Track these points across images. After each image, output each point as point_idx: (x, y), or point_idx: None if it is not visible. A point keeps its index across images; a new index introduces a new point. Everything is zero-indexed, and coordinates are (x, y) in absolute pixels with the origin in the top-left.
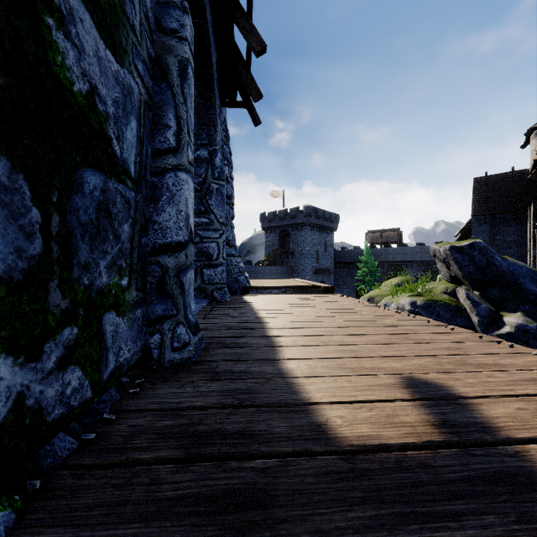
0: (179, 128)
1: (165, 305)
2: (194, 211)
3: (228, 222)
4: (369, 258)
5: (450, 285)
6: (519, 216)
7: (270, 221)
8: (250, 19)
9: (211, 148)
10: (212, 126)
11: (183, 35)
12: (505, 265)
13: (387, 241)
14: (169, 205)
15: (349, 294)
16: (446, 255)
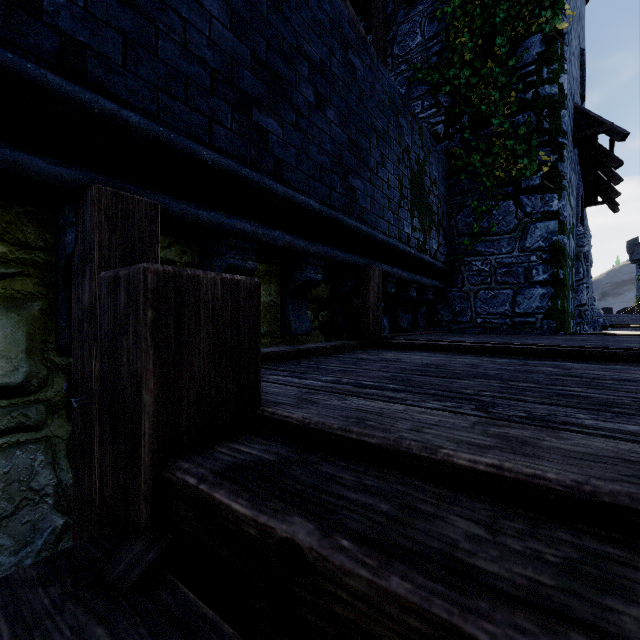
0: (583, 272)
1: (580, 320)
2: None
3: None
4: None
5: None
6: None
7: None
8: (609, 183)
9: None
10: None
11: (584, 245)
12: None
13: None
14: (581, 294)
15: None
16: None
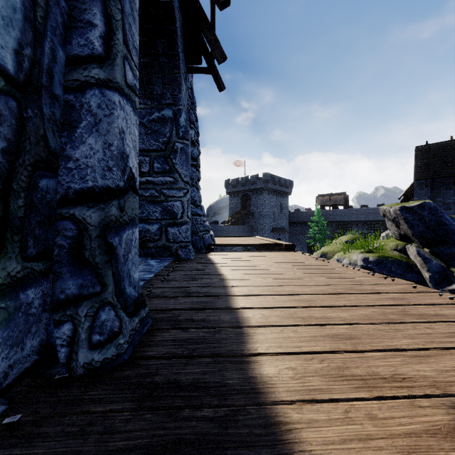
0: (110, 31)
1: (82, 280)
2: (158, 170)
3: (194, 183)
4: (319, 218)
5: (399, 243)
6: None
7: (233, 186)
8: None
9: (176, 108)
10: (176, 85)
11: None
12: (454, 224)
13: (335, 203)
14: (90, 135)
15: (302, 249)
16: (396, 215)
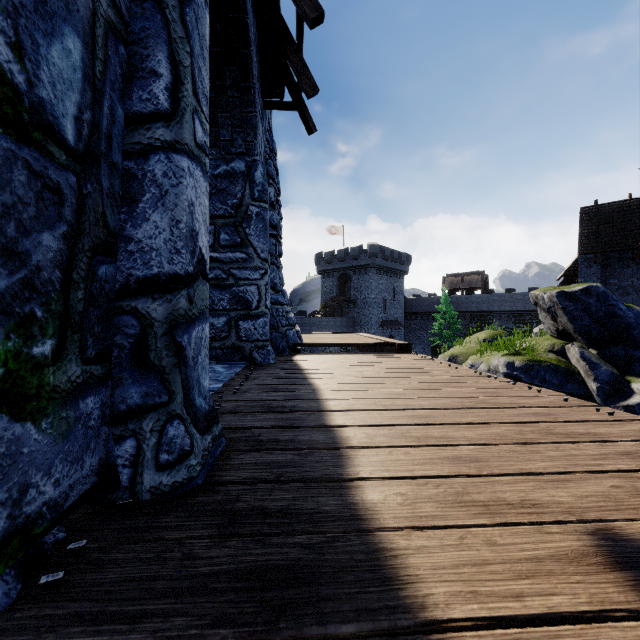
0: (177, 80)
1: (146, 387)
2: (226, 242)
3: (274, 260)
4: (448, 307)
5: (557, 341)
6: (639, 255)
7: (327, 262)
8: None
9: (250, 159)
10: (251, 128)
11: None
12: (632, 316)
13: (469, 286)
14: (155, 210)
15: (423, 350)
16: (552, 303)
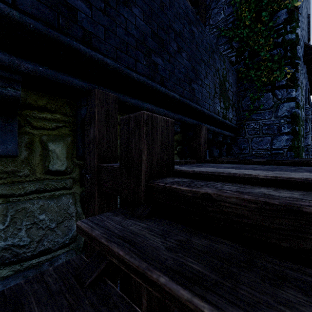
0: (309, 128)
1: (307, 153)
2: None
3: None
4: None
5: None
6: None
7: None
8: None
9: None
10: None
11: (309, 114)
12: None
13: None
14: (308, 139)
15: None
16: None
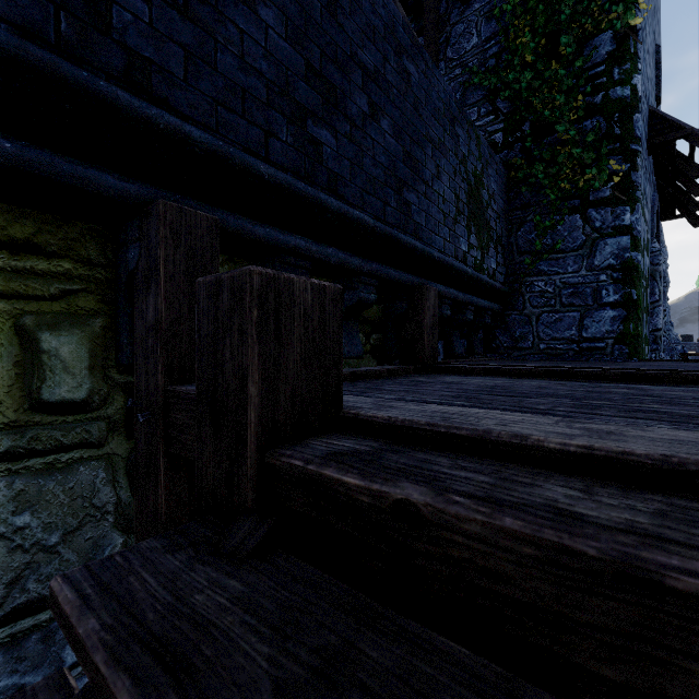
0: (659, 293)
1: (656, 346)
2: None
3: None
4: None
5: None
6: None
7: None
8: (688, 194)
9: None
10: None
11: (660, 263)
12: None
13: None
14: (656, 318)
15: None
16: None
